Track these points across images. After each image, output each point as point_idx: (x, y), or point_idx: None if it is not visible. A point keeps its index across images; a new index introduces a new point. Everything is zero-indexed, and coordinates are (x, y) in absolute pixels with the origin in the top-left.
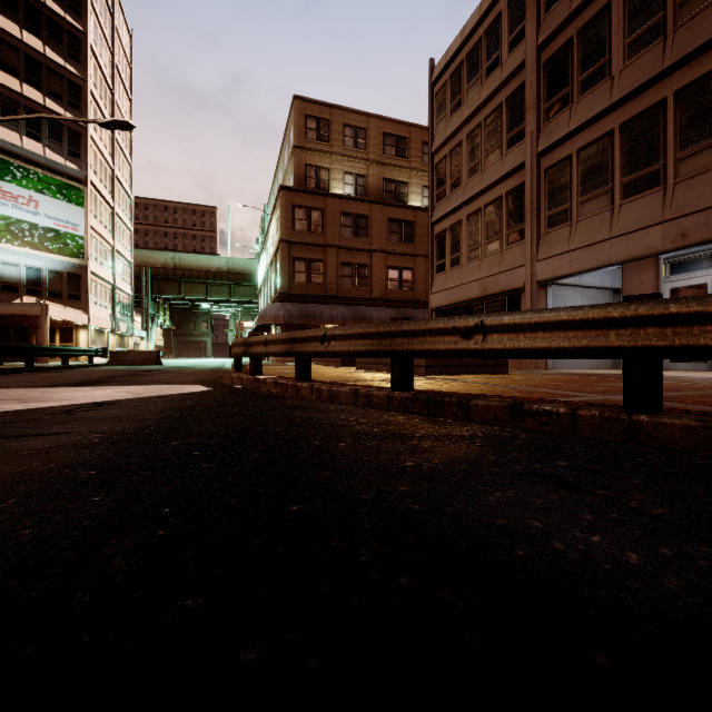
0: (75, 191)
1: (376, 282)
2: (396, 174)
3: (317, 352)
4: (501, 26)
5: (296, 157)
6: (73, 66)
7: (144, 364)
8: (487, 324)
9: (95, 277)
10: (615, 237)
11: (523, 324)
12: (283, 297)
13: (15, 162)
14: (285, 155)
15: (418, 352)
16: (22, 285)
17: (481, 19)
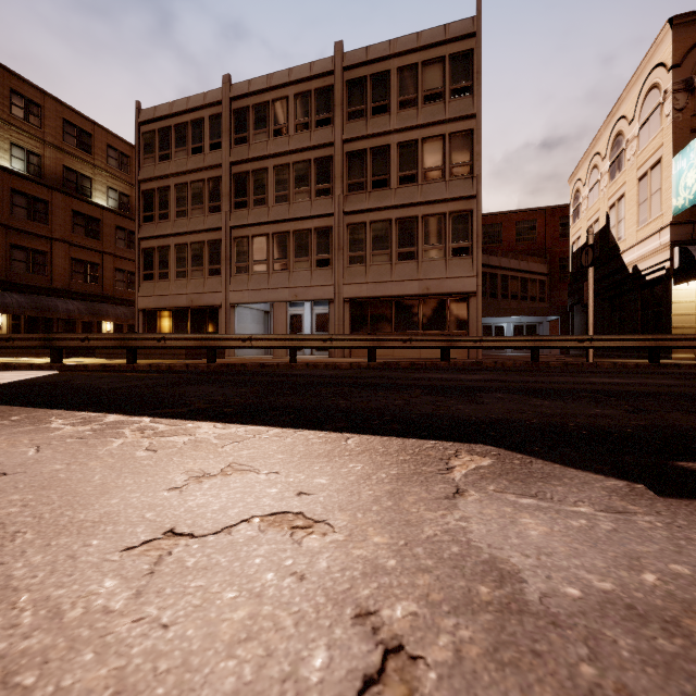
0: None
1: (58, 272)
2: (79, 165)
3: (156, 346)
4: (204, 127)
5: None
6: None
7: None
8: (253, 338)
9: None
10: (270, 289)
11: (264, 338)
12: None
13: None
14: None
15: (224, 347)
16: None
17: (188, 110)
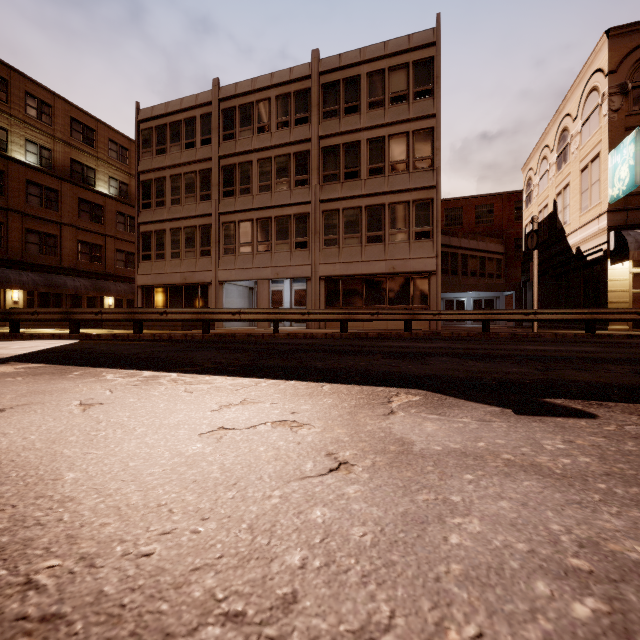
0: None
1: (67, 252)
2: (84, 158)
3: (159, 319)
4: (196, 125)
5: None
6: None
7: None
8: (241, 312)
9: None
10: (255, 268)
11: (251, 312)
12: None
13: None
14: None
15: (216, 319)
16: None
17: (182, 110)
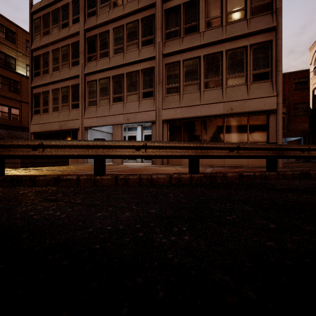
0: None
1: None
2: (6, 50)
3: None
4: (69, 9)
5: None
6: None
7: None
8: (44, 144)
9: None
10: (110, 115)
11: (60, 145)
12: None
13: None
14: None
15: (6, 155)
16: None
17: None
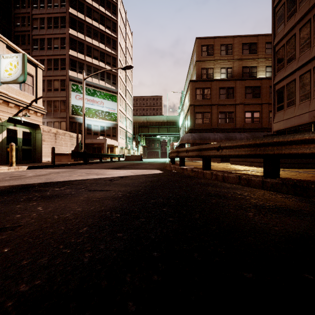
0: (114, 97)
1: (238, 120)
2: (249, 63)
3: (215, 155)
4: None
5: (197, 66)
6: (114, 51)
7: (136, 160)
8: None
9: (120, 128)
10: None
11: None
12: (191, 130)
13: (97, 90)
14: (191, 66)
15: (286, 154)
16: (99, 132)
17: None
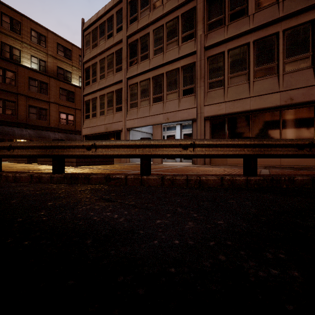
0: None
1: (52, 118)
2: (65, 66)
3: (5, 155)
4: (113, 20)
5: None
6: None
7: None
8: (97, 144)
9: None
10: (150, 116)
11: (110, 145)
12: None
13: None
14: None
15: (67, 155)
16: None
17: (105, 13)
